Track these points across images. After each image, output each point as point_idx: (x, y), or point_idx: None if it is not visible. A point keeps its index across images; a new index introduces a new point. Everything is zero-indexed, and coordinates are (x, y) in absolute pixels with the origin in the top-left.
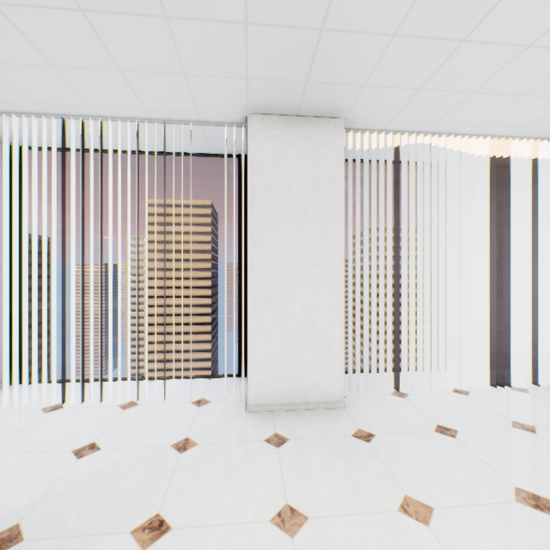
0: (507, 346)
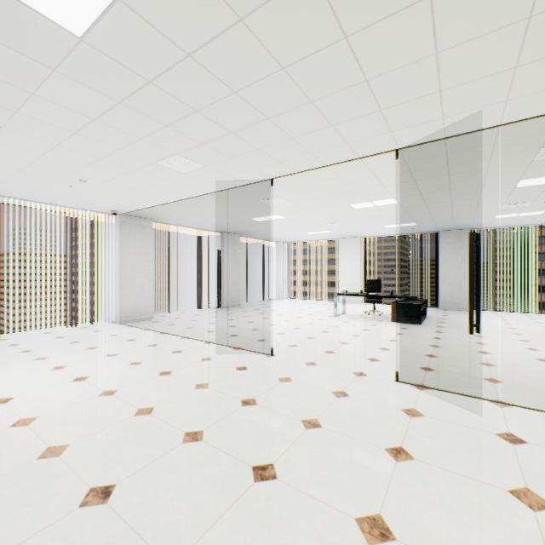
0: (97, 310)
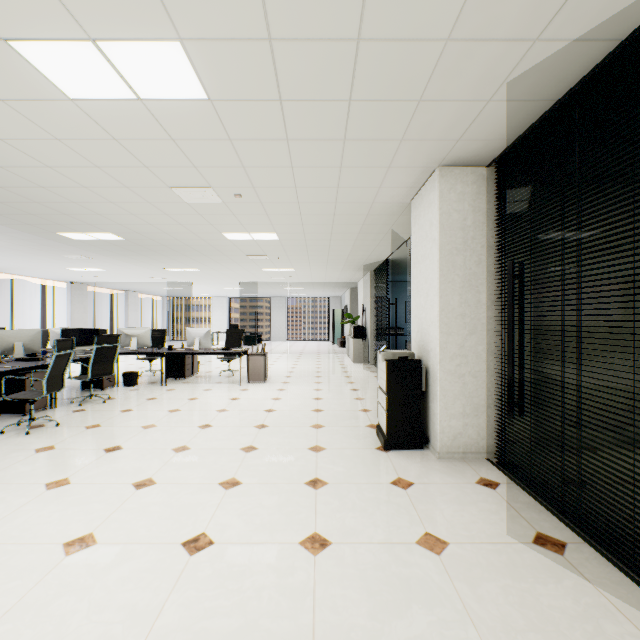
0: None
